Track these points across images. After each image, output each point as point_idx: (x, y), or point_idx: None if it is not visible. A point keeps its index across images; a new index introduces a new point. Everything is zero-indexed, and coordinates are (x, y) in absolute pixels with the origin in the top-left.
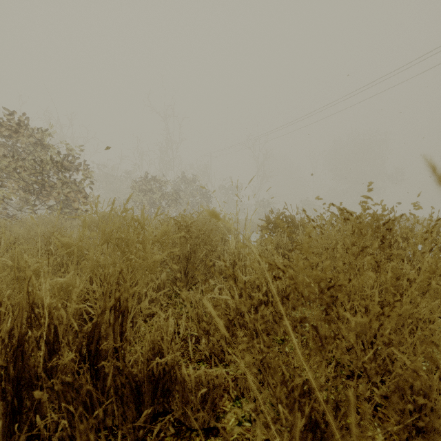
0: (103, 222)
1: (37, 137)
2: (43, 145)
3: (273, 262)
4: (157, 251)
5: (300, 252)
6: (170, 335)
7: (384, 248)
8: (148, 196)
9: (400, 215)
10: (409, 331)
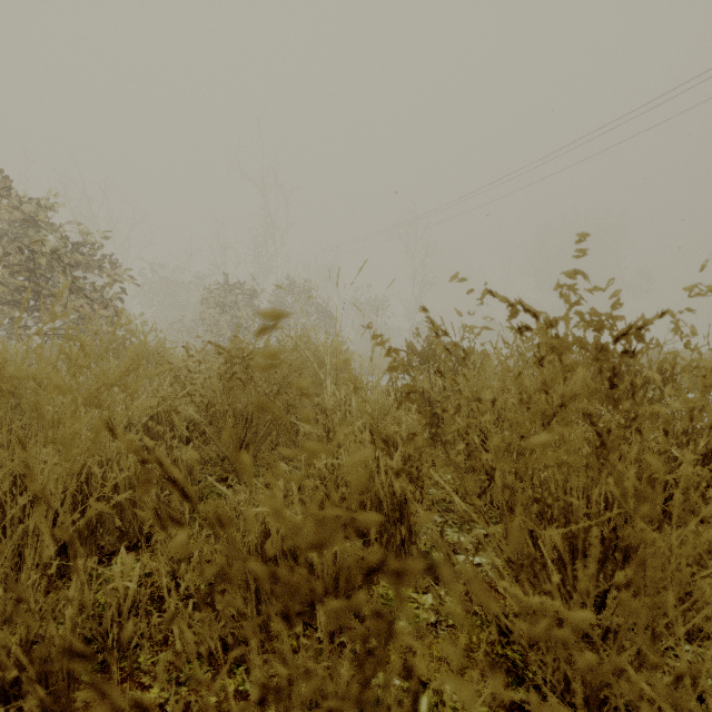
0: (2, 342)
1: (28, 211)
2: (39, 224)
3: (151, 457)
4: (82, 408)
5: (418, 409)
6: (127, 600)
7: (618, 399)
8: (229, 314)
9: (657, 314)
10: (682, 614)
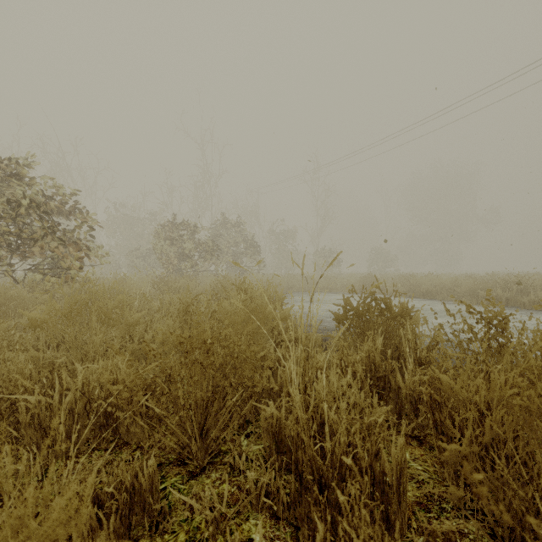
0: None
1: (12, 169)
2: (21, 180)
3: None
4: None
5: None
6: None
7: None
8: (176, 245)
9: None
10: None
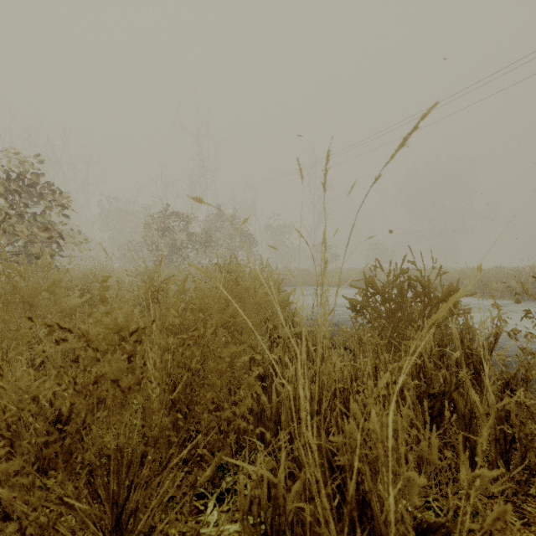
0: None
1: None
2: None
3: None
4: None
5: None
6: None
7: None
8: (167, 237)
9: None
10: None
